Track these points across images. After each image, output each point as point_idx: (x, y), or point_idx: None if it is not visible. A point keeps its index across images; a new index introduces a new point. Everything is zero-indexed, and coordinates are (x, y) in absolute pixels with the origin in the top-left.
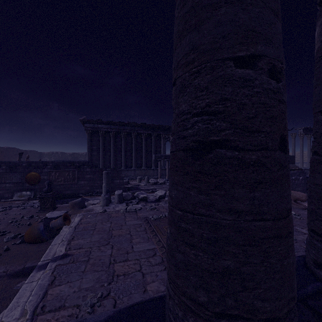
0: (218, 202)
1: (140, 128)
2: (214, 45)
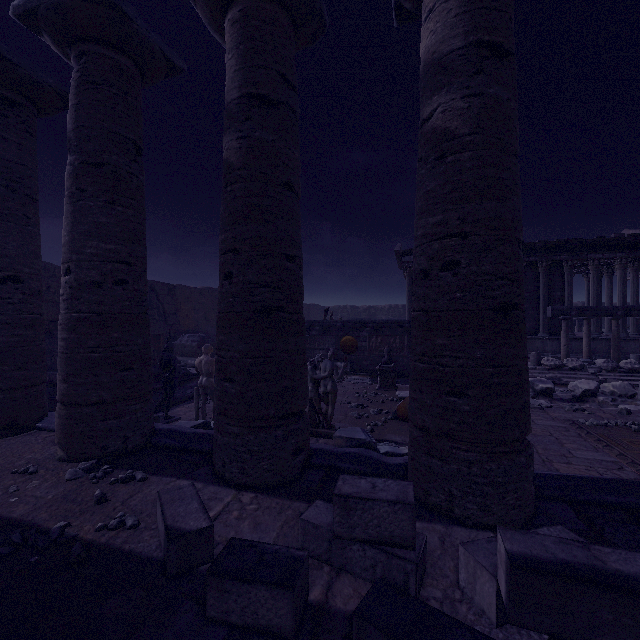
0: None
1: None
2: None
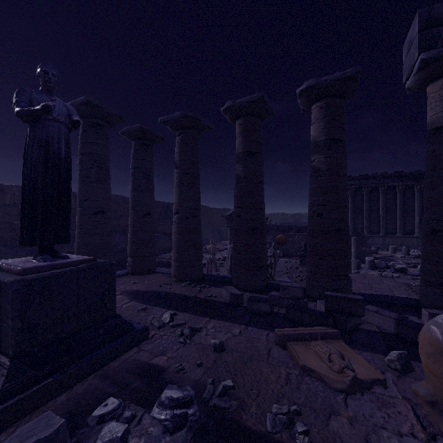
0: (439, 249)
1: (393, 179)
2: (438, 198)
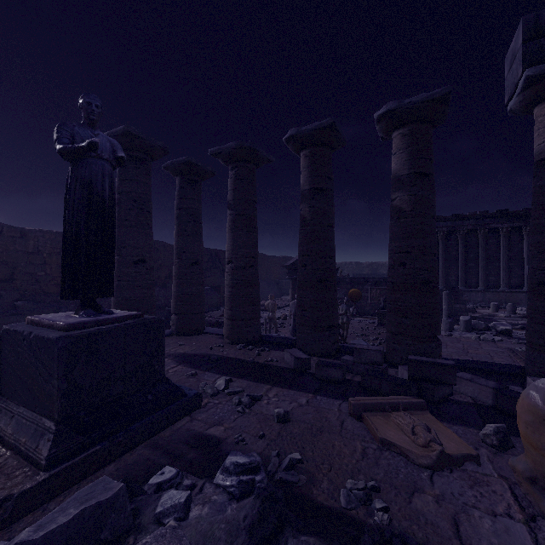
0: None
1: (495, 220)
2: None
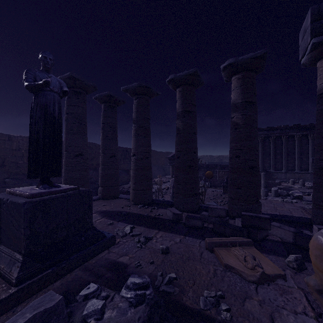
0: None
1: (292, 130)
2: None
